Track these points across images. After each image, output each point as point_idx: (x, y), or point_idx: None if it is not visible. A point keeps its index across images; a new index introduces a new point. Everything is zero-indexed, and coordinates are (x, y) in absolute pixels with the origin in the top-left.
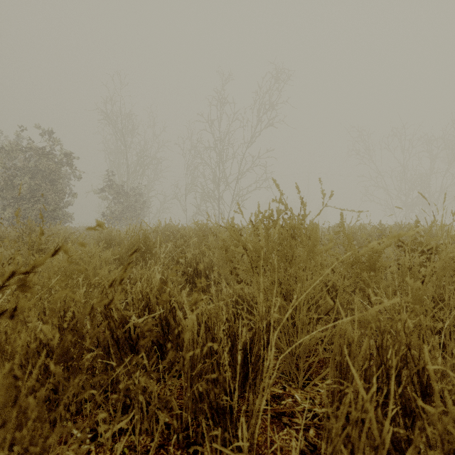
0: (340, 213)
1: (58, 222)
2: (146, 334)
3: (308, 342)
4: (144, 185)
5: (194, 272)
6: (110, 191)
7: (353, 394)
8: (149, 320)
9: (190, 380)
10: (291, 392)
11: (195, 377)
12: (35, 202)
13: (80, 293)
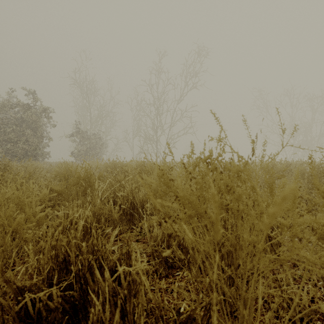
0: (308, 156)
1: (38, 159)
2: (52, 307)
3: None
4: (102, 132)
5: (131, 205)
6: (77, 136)
7: None
8: (55, 291)
9: None
10: None
11: None
12: (20, 144)
13: None
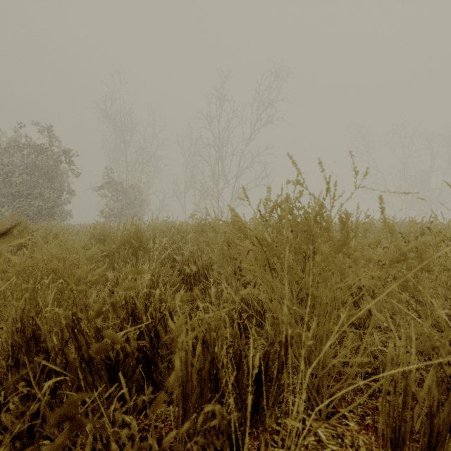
0: (378, 196)
1: (56, 220)
2: (128, 351)
3: (337, 365)
4: (143, 183)
5: (191, 271)
6: (109, 188)
7: (413, 449)
8: (132, 334)
9: (182, 418)
10: (312, 427)
11: (188, 412)
12: (32, 199)
13: (49, 298)
